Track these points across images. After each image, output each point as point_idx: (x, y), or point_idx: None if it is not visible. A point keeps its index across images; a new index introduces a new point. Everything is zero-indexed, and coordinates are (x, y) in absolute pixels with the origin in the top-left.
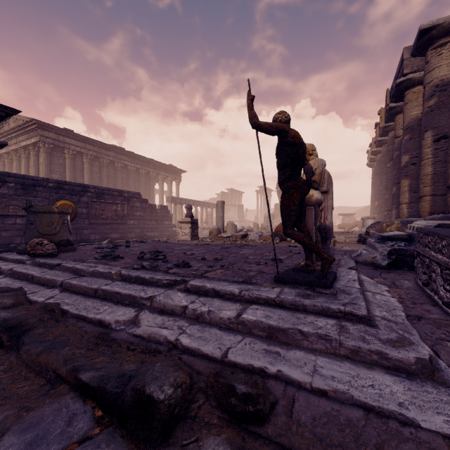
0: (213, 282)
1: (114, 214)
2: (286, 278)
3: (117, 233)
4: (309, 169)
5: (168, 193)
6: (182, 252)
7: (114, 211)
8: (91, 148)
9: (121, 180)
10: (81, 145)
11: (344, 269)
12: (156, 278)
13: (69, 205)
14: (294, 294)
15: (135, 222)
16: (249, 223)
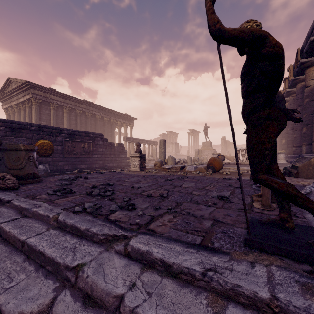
0: (161, 243)
1: (83, 150)
2: (265, 244)
3: (84, 164)
4: (279, 96)
5: (124, 135)
6: (130, 184)
7: (83, 148)
8: (69, 102)
9: (91, 125)
10: (62, 100)
11: (311, 216)
12: (91, 230)
13: (47, 143)
14: (296, 287)
15: (98, 156)
16: (183, 156)
